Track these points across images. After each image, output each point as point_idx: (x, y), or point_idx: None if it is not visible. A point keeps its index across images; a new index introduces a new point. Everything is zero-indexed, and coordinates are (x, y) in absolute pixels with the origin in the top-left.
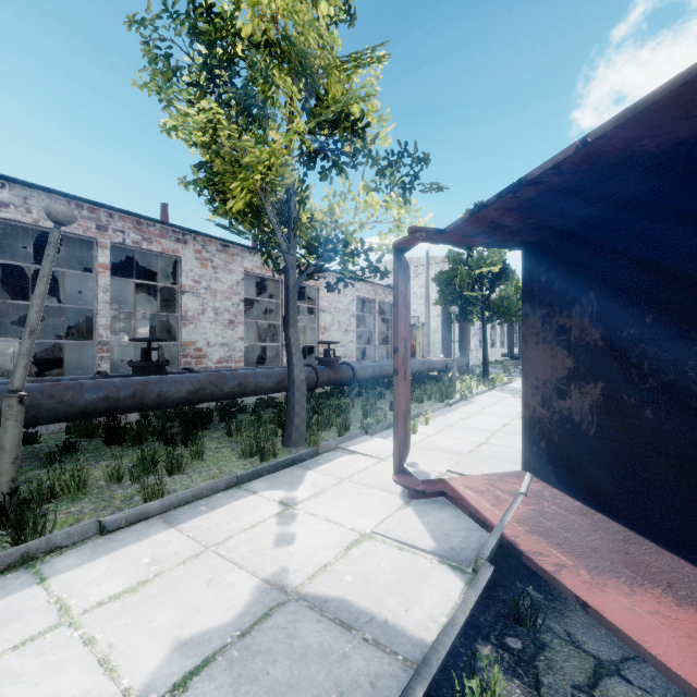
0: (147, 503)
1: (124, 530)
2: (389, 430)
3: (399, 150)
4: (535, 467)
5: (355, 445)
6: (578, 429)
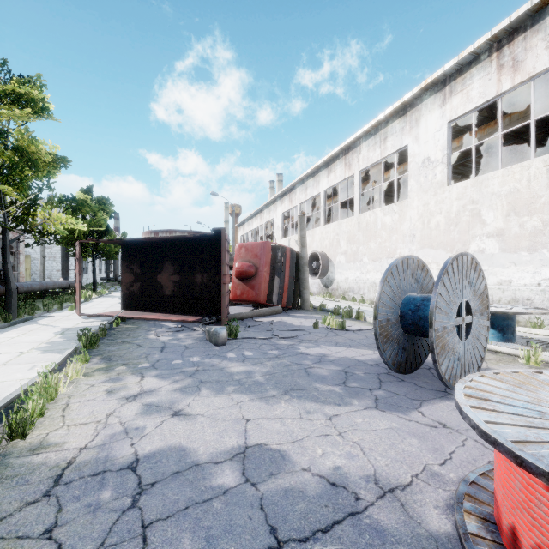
0: None
1: None
2: (57, 312)
3: (72, 197)
4: (125, 308)
5: (48, 315)
6: (136, 294)
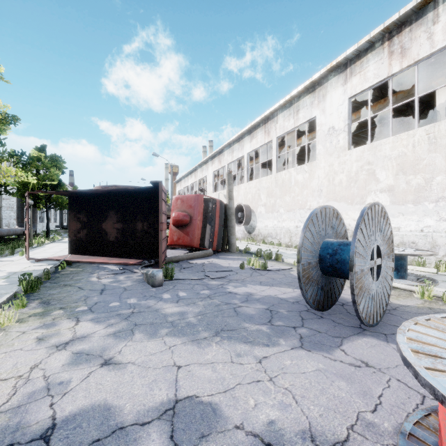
0: None
1: None
2: (8, 256)
3: (22, 152)
4: (72, 252)
5: None
6: (82, 240)
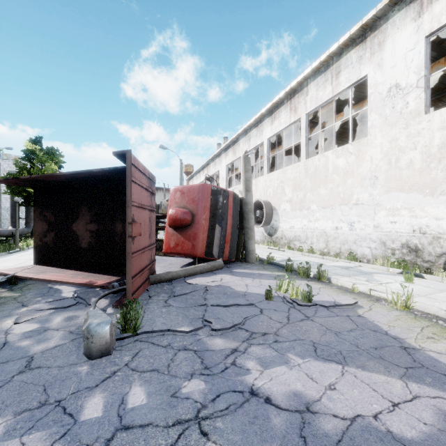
0: None
1: None
2: None
3: None
4: (38, 262)
5: None
6: (49, 246)
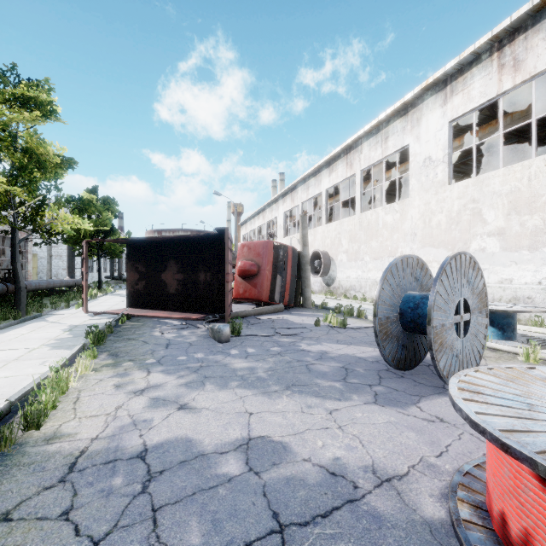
0: None
1: None
2: (64, 309)
3: (79, 198)
4: (130, 306)
5: (56, 313)
6: (141, 292)
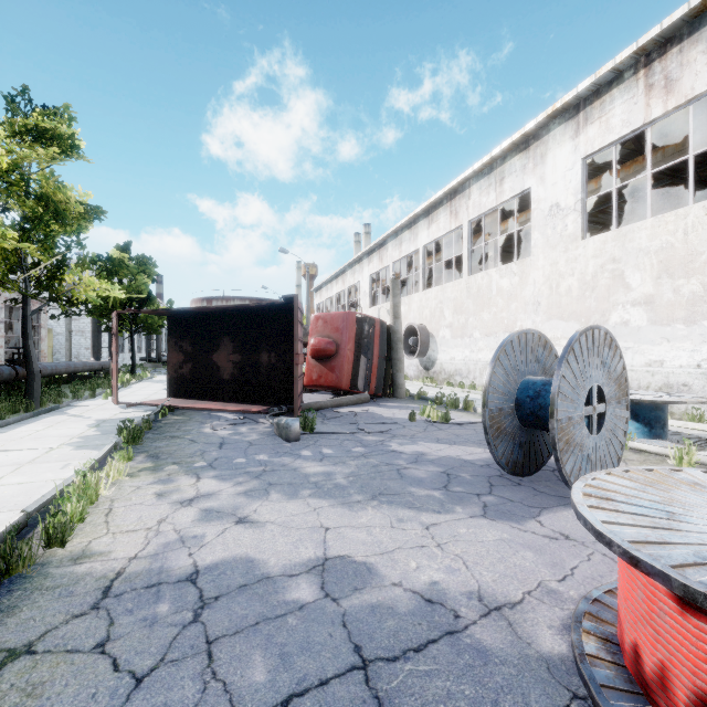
0: (7, 419)
1: (7, 427)
2: (89, 400)
3: (107, 257)
4: (172, 395)
5: (78, 404)
6: (186, 378)
